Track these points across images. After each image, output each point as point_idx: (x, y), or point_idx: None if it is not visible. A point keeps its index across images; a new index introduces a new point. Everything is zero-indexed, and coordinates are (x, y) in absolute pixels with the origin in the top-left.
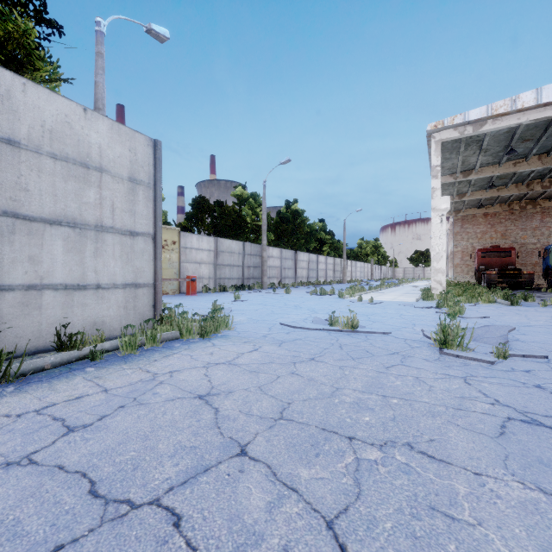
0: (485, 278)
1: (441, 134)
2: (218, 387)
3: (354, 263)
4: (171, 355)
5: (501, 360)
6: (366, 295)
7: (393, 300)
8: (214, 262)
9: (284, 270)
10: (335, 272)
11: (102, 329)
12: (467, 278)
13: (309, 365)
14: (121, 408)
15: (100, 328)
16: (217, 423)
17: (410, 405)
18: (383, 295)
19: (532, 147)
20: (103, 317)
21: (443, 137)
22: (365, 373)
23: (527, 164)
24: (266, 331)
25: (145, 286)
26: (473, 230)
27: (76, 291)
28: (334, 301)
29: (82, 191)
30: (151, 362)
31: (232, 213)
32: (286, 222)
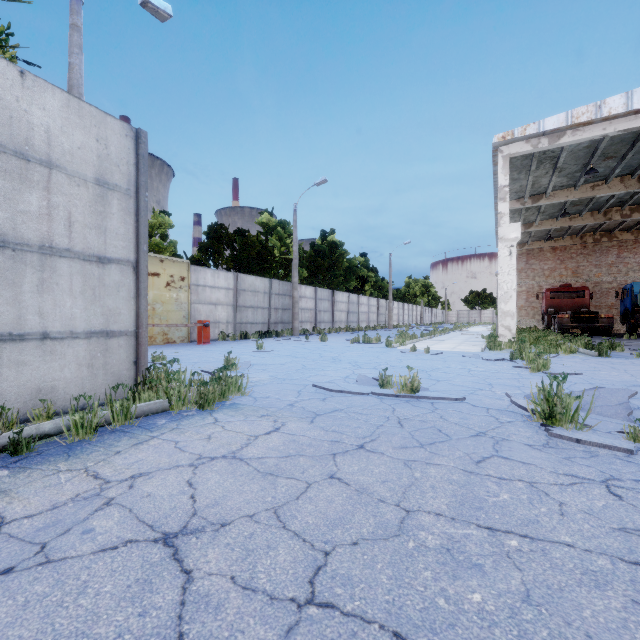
0: (556, 322)
1: (510, 148)
2: (204, 513)
3: (401, 305)
4: (145, 442)
5: (639, 444)
6: (418, 343)
7: (453, 350)
8: (233, 303)
9: (319, 313)
10: (380, 315)
11: (51, 399)
12: (532, 322)
13: (356, 459)
14: (2, 576)
15: (48, 397)
16: (180, 623)
17: (546, 555)
18: (439, 343)
19: (615, 167)
20: (54, 381)
21: (513, 151)
22: (446, 476)
23: (607, 187)
24: (294, 397)
25: (122, 335)
26: (540, 267)
27: (6, 344)
28: (381, 351)
29: (17, 193)
30: (108, 457)
31: (256, 244)
32: (322, 256)
